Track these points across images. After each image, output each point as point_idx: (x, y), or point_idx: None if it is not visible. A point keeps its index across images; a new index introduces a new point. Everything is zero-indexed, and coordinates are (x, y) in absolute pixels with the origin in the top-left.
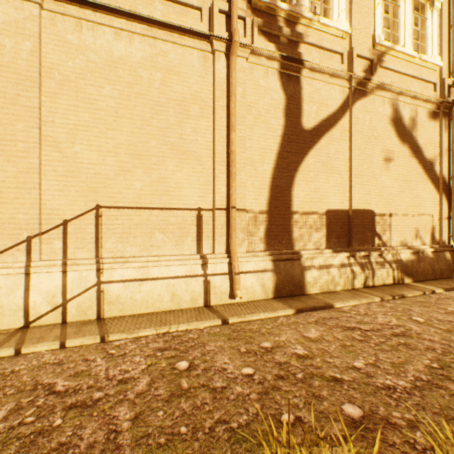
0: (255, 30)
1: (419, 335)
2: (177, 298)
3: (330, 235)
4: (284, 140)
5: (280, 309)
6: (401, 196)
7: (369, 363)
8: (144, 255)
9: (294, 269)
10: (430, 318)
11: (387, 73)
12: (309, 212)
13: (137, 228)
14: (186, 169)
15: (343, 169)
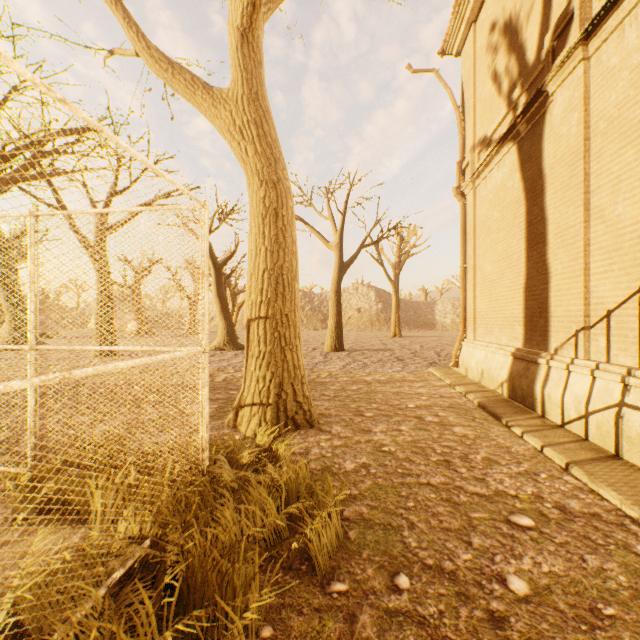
0: None
1: None
2: None
3: None
4: None
5: None
6: None
7: None
8: None
9: None
10: None
11: None
12: None
13: None
14: None
15: None
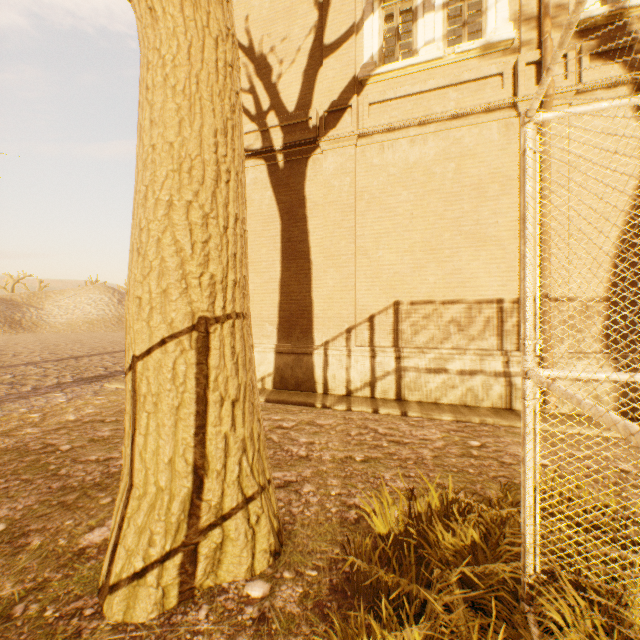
0: (583, 60)
1: None
2: (472, 394)
3: None
4: None
5: None
6: None
7: None
8: (437, 347)
9: None
10: None
11: None
12: None
13: (430, 321)
14: (482, 257)
15: None
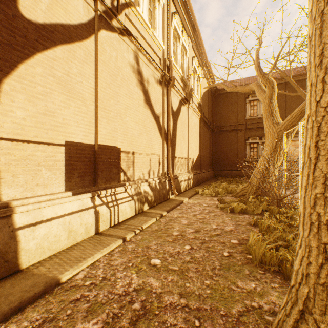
0: None
1: (161, 301)
2: None
3: (71, 173)
4: None
5: None
6: (141, 138)
7: None
8: None
9: None
10: (165, 256)
11: (131, 26)
12: (36, 142)
13: None
14: None
15: (89, 97)
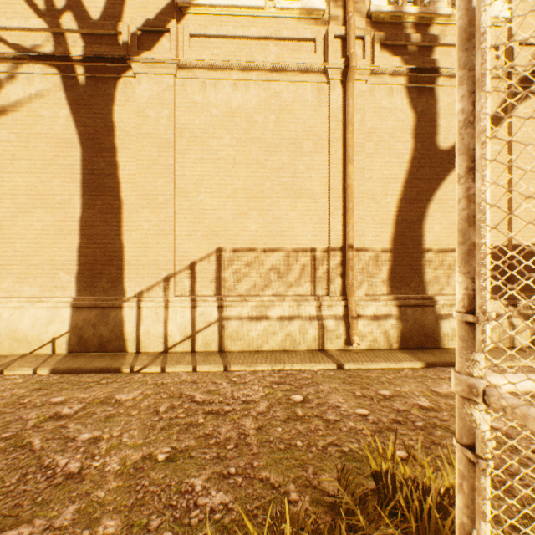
0: (375, 46)
1: None
2: (291, 339)
3: None
4: (413, 165)
5: (405, 361)
6: None
7: (513, 426)
8: (259, 294)
9: (425, 317)
10: None
11: None
12: (447, 249)
13: (253, 269)
14: (299, 208)
15: (498, 193)
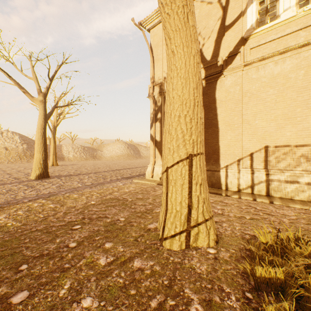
0: None
1: None
2: None
3: None
4: None
5: None
6: None
7: None
8: (291, 170)
9: None
10: None
11: None
12: None
13: (287, 156)
14: None
15: None
